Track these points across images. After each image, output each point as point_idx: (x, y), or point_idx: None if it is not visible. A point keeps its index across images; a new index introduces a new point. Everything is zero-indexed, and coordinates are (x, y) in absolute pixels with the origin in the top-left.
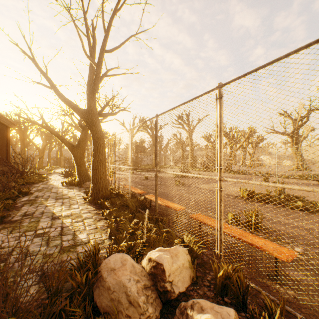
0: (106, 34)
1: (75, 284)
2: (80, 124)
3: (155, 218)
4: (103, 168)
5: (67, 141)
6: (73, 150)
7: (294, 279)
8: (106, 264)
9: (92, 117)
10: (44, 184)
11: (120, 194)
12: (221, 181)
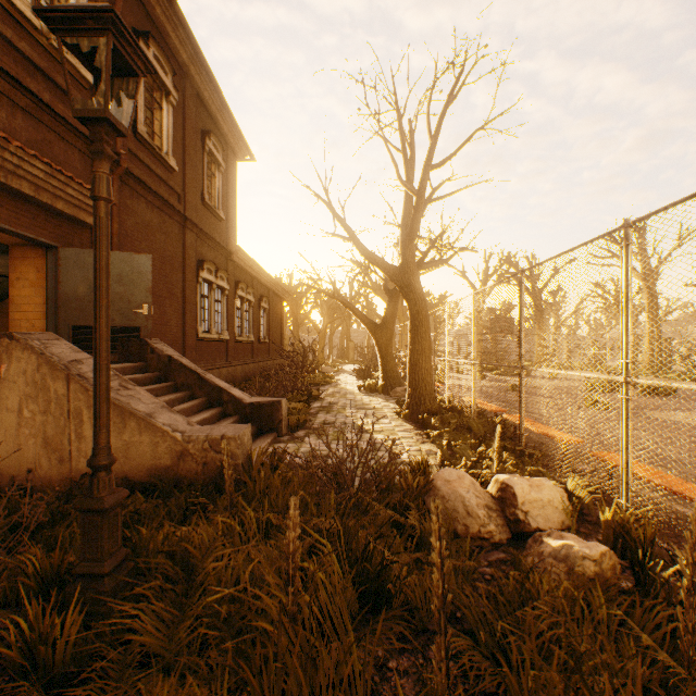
0: (432, 143)
1: (405, 486)
2: (386, 288)
3: (517, 449)
4: (426, 363)
5: (366, 318)
6: (374, 332)
7: None
8: (439, 474)
9: (408, 278)
10: (333, 387)
11: (456, 410)
12: (627, 384)
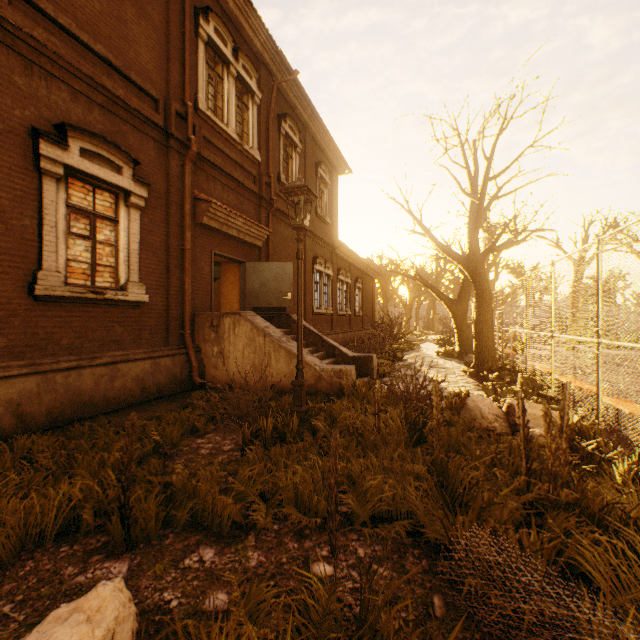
0: (488, 163)
1: (447, 403)
2: (460, 269)
3: (549, 396)
4: (489, 332)
5: (443, 295)
6: (450, 307)
7: (636, 430)
8: (469, 398)
9: (473, 264)
10: (415, 352)
11: (515, 371)
12: (599, 344)
